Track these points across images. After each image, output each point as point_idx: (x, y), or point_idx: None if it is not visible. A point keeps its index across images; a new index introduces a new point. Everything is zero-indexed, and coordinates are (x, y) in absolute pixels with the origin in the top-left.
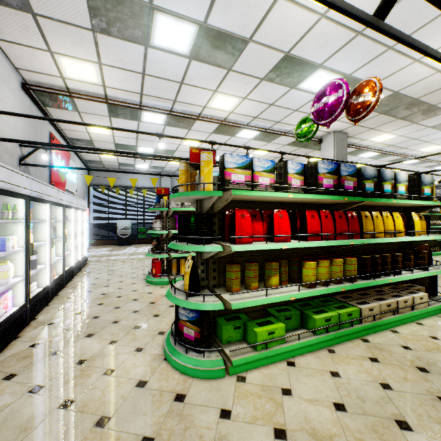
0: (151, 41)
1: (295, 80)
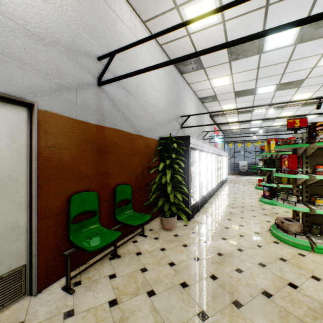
0: (256, 93)
1: None
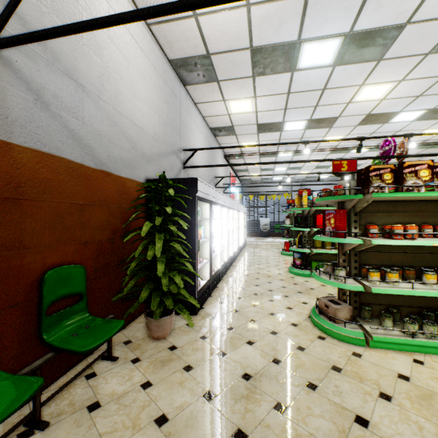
0: (283, 130)
1: (384, 120)
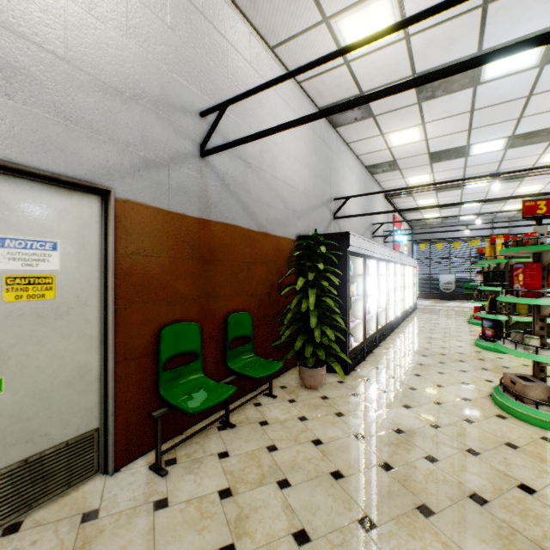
0: (469, 155)
1: None
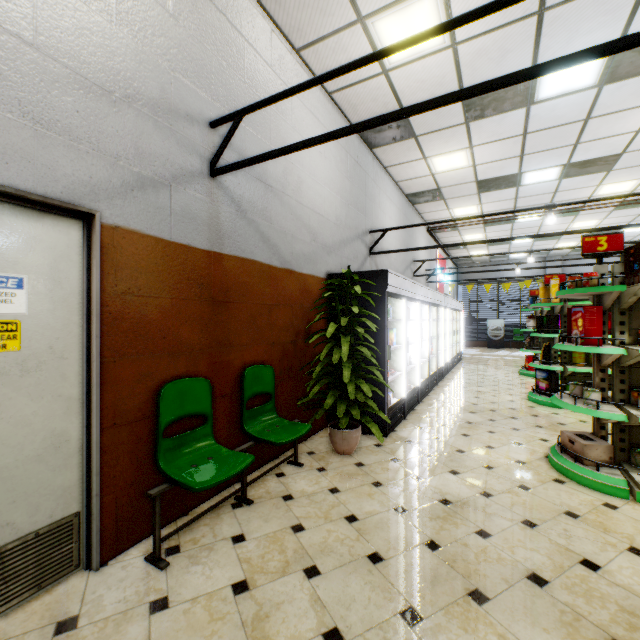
0: (521, 184)
1: None
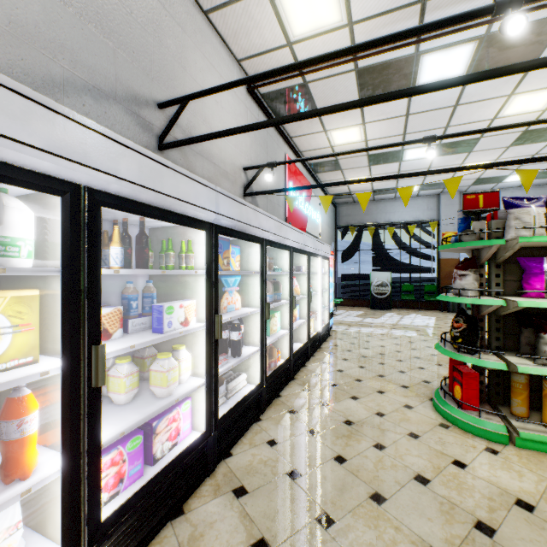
0: None
1: None
